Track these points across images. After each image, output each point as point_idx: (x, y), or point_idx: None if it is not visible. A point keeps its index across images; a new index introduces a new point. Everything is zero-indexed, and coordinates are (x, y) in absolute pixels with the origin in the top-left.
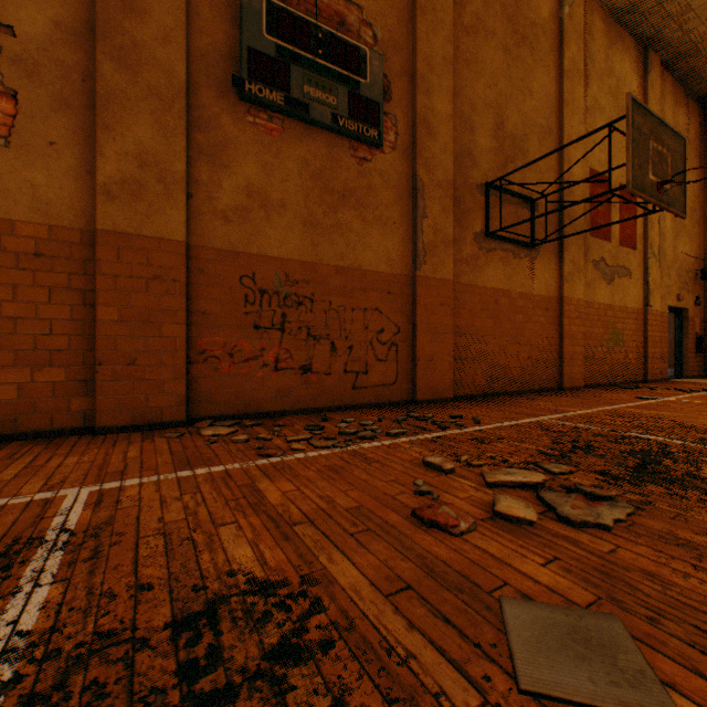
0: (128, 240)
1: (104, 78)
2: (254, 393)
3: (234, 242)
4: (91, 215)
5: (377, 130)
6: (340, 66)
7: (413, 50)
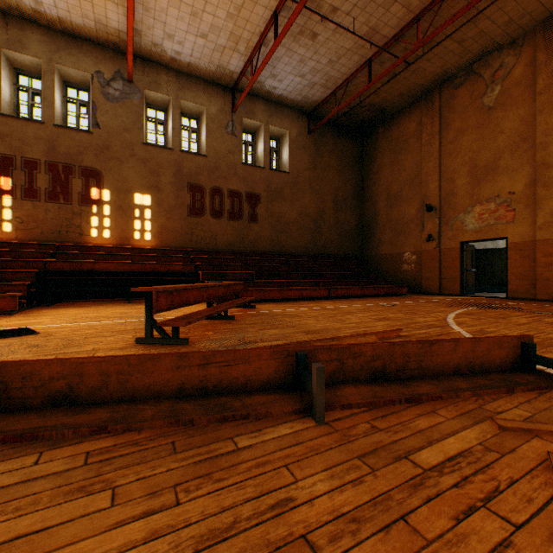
0: (545, 241)
1: (537, 194)
2: None
3: None
4: (534, 236)
5: None
6: None
7: None
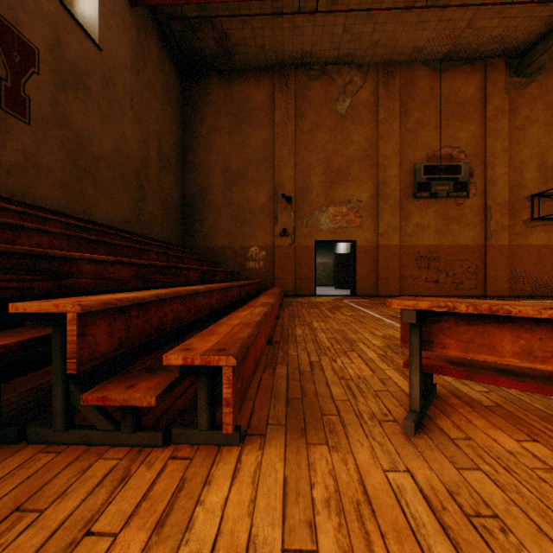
0: (385, 247)
1: (380, 207)
2: (418, 289)
3: (412, 242)
4: (376, 241)
5: (466, 192)
6: (450, 175)
7: (484, 152)
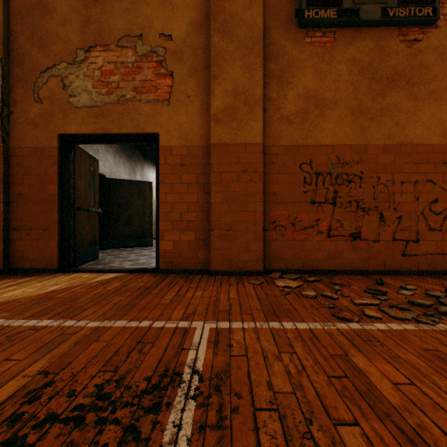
0: (227, 148)
1: (214, 46)
2: (310, 254)
3: (295, 138)
4: (207, 136)
5: (430, 7)
6: None
7: None
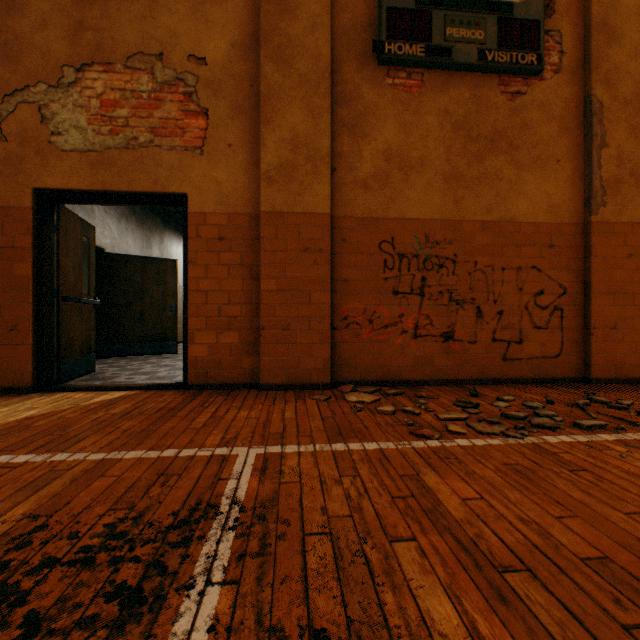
0: (283, 218)
1: (265, 79)
2: (392, 360)
3: (373, 208)
4: (256, 201)
5: (535, 54)
6: None
7: None
